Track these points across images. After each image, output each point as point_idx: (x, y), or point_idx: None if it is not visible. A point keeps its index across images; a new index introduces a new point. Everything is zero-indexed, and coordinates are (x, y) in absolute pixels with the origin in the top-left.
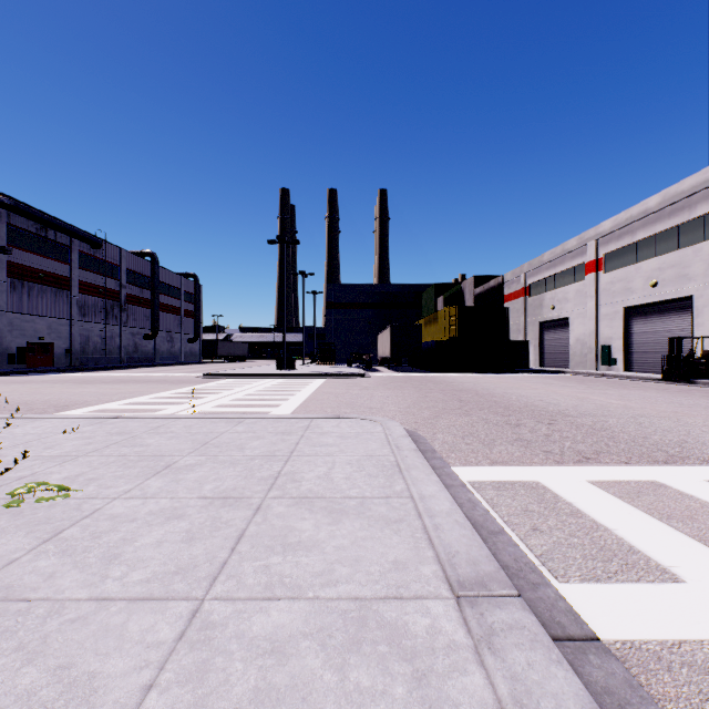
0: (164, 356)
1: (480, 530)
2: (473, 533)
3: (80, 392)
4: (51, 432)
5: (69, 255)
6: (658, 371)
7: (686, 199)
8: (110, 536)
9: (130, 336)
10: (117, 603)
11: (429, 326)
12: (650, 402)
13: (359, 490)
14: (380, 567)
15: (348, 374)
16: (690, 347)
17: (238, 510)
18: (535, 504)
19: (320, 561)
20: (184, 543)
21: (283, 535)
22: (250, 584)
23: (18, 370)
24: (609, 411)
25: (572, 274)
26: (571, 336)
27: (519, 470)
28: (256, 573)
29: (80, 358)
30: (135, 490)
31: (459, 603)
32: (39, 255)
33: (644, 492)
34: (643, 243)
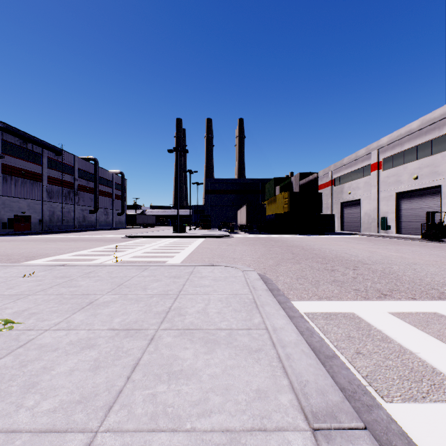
0: (102, 224)
1: (318, 354)
2: (317, 362)
3: (44, 247)
4: (15, 276)
5: (41, 159)
6: (418, 234)
7: (436, 123)
8: (34, 365)
9: (80, 211)
10: (23, 435)
11: (270, 205)
12: (417, 254)
13: (227, 322)
14: (246, 396)
15: (219, 236)
16: (439, 218)
17: (137, 340)
18: (355, 331)
19: (197, 389)
20: (91, 371)
21: (169, 364)
22: (139, 414)
23: (7, 233)
24: (392, 260)
25: (362, 171)
26: (361, 211)
27: (338, 304)
28: (144, 402)
29: (48, 225)
30: (63, 322)
31: (315, 436)
32: (22, 159)
33: (431, 321)
34: (408, 151)
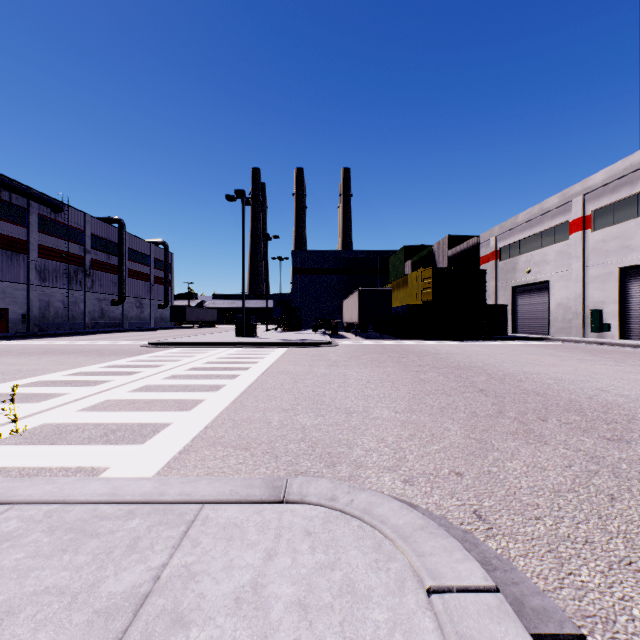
0: (133, 321)
1: None
2: None
3: None
4: None
5: (26, 218)
6: None
7: None
8: None
9: (95, 301)
10: None
11: (397, 290)
12: None
13: None
14: None
15: (313, 343)
16: None
17: None
18: None
19: None
20: None
21: None
22: None
23: None
24: None
25: (552, 234)
26: (550, 300)
27: None
28: None
29: (39, 324)
30: None
31: None
32: None
33: None
34: None
